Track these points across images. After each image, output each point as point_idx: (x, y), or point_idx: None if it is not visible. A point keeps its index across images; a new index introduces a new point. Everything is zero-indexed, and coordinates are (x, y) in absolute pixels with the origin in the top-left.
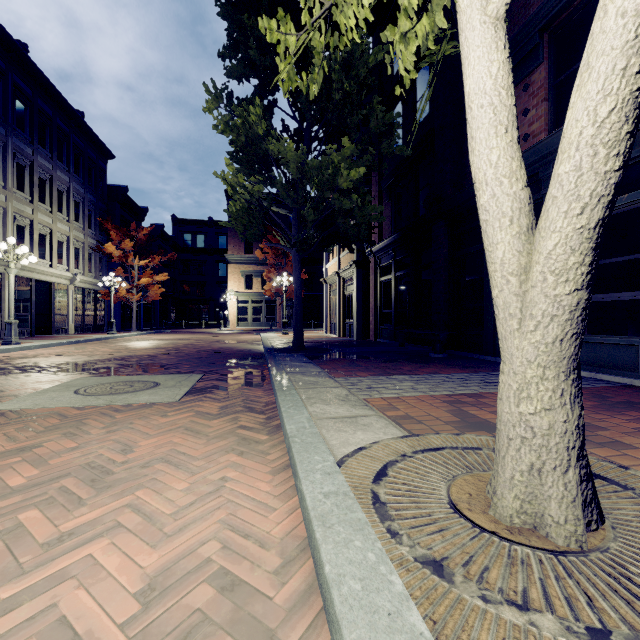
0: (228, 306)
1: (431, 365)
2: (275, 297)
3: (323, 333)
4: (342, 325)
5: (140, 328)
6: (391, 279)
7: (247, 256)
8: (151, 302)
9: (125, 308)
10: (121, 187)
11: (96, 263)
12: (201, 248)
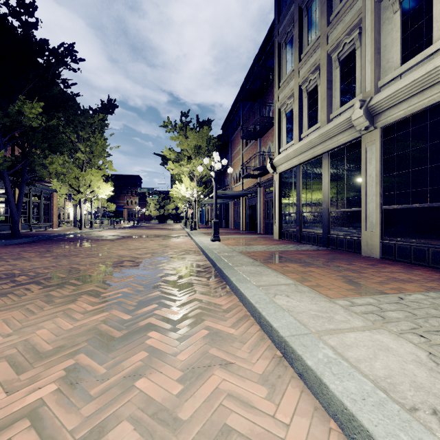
0: None
1: None
2: None
3: None
4: None
5: None
6: None
7: None
8: None
9: None
10: None
11: None
12: None
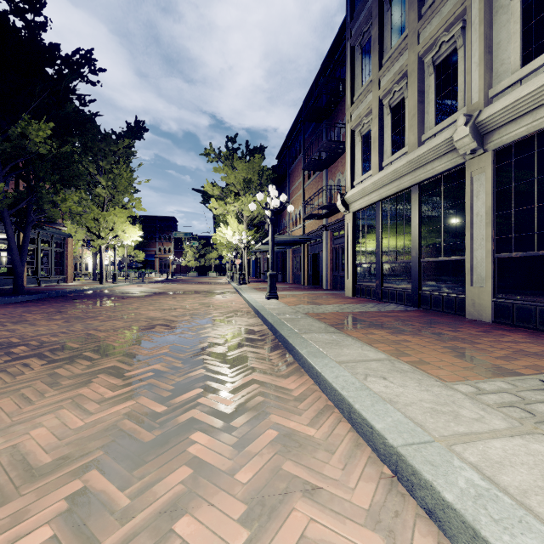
0: None
1: None
2: None
3: None
4: None
5: None
6: None
7: None
8: None
9: None
10: None
11: None
12: None
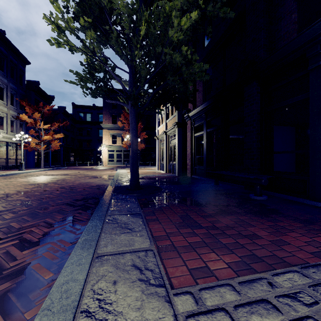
0: (102, 153)
1: (277, 219)
2: (129, 148)
3: (156, 169)
4: (168, 165)
5: (49, 166)
6: (203, 134)
7: (113, 125)
8: (57, 151)
9: (38, 154)
10: (34, 81)
11: (17, 127)
12: (89, 121)
